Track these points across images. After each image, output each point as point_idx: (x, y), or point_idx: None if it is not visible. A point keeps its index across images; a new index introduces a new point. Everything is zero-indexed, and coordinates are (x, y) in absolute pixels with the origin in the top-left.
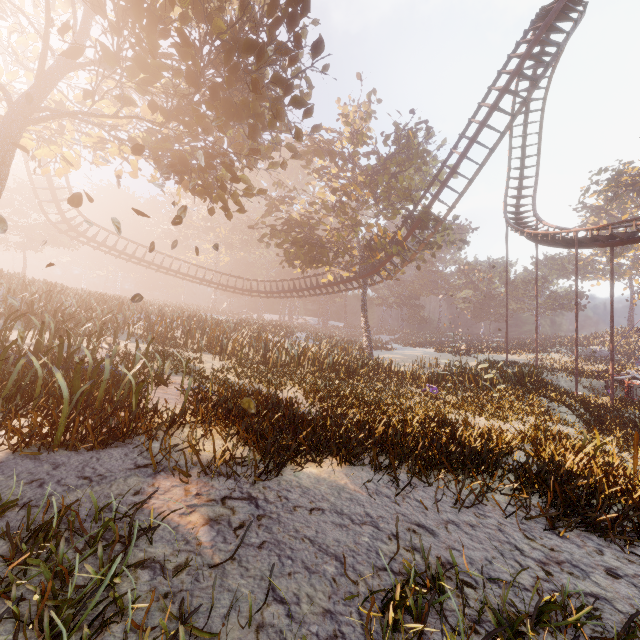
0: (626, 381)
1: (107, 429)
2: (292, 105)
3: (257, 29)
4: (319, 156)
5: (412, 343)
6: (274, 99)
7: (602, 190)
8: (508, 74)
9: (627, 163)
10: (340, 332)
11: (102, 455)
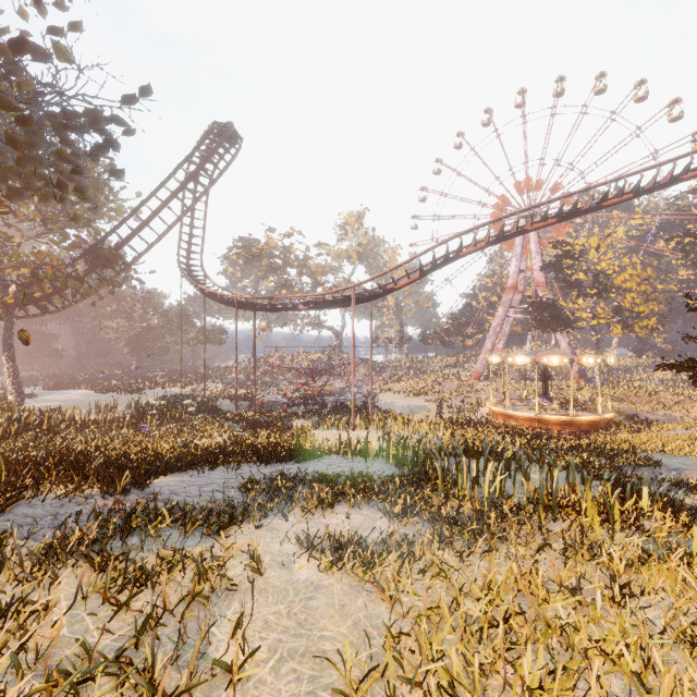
0: (261, 399)
1: (4, 496)
2: (77, 195)
3: (57, 130)
4: None
5: (57, 385)
6: (54, 180)
7: (241, 254)
8: (194, 164)
9: (255, 239)
10: None
11: (18, 512)
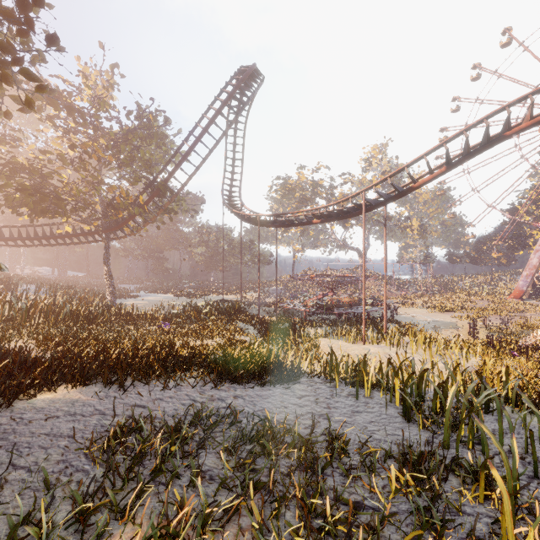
0: (284, 307)
1: None
2: (22, 74)
3: None
4: (54, 106)
5: (156, 290)
6: None
7: (278, 190)
8: (221, 102)
9: (289, 177)
10: (81, 282)
11: None
